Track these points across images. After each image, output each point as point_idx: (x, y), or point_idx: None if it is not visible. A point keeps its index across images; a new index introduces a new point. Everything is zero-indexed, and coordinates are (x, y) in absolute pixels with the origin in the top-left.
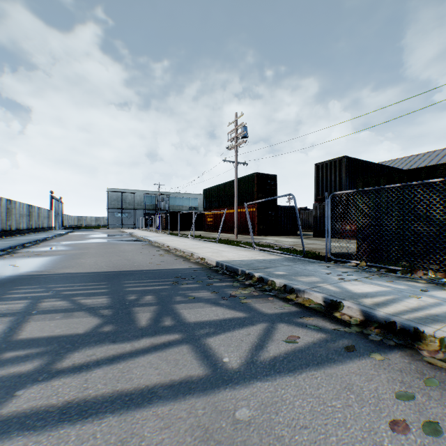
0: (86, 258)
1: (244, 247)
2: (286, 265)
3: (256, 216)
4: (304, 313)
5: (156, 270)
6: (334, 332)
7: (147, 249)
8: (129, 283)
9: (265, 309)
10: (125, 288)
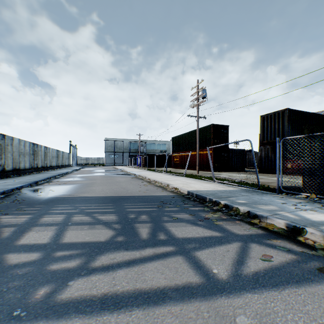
0: (95, 186)
1: (205, 180)
2: (244, 195)
3: (212, 157)
4: (270, 236)
5: (144, 196)
6: (302, 254)
7: (134, 180)
8: (128, 205)
9: (235, 230)
10: (126, 209)
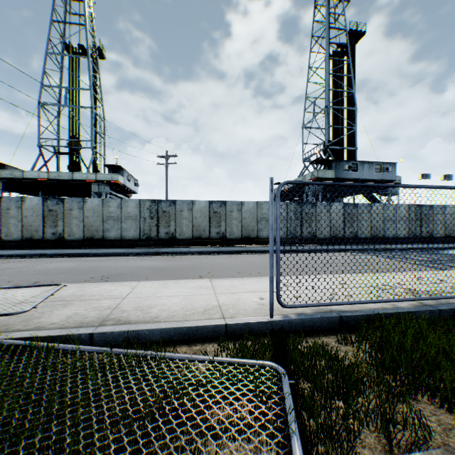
0: None
1: None
2: None
3: None
4: None
5: None
6: None
7: None
8: None
9: None
10: None
